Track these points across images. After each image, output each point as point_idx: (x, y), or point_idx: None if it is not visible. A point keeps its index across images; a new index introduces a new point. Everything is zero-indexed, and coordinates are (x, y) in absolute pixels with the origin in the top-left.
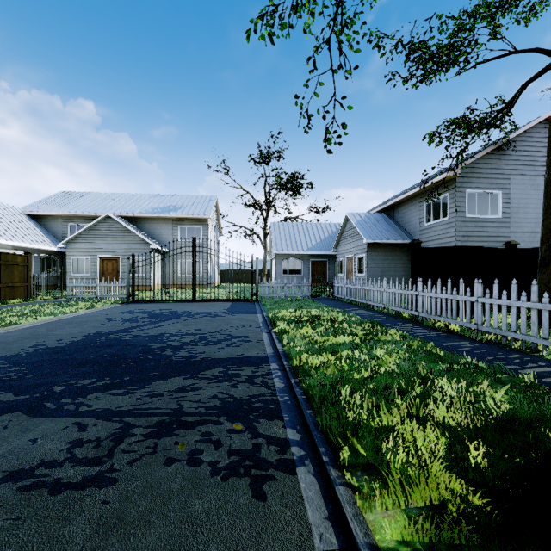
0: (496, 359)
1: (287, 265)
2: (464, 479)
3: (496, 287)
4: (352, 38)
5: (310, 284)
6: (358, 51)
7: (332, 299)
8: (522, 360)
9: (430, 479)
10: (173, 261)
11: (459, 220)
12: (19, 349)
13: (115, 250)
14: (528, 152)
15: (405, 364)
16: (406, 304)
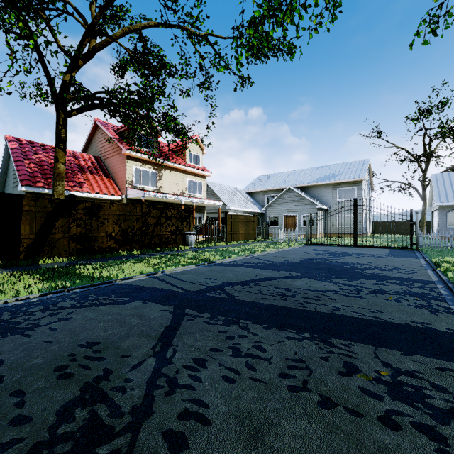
0: None
1: (453, 216)
2: None
3: None
4: None
5: None
6: None
7: None
8: None
9: None
10: (338, 217)
11: None
12: (280, 260)
13: (293, 210)
14: None
15: None
16: None
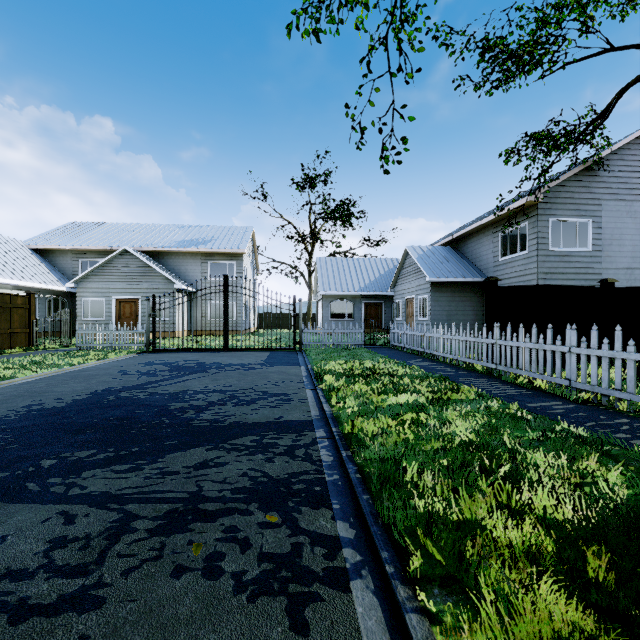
0: (599, 425)
1: (335, 308)
2: (584, 604)
3: (594, 335)
4: (414, 36)
5: (363, 330)
6: (421, 49)
7: (389, 348)
8: (632, 426)
9: (540, 607)
10: (201, 303)
11: (541, 254)
12: (8, 410)
13: (134, 291)
14: (623, 173)
15: (484, 431)
16: (480, 354)
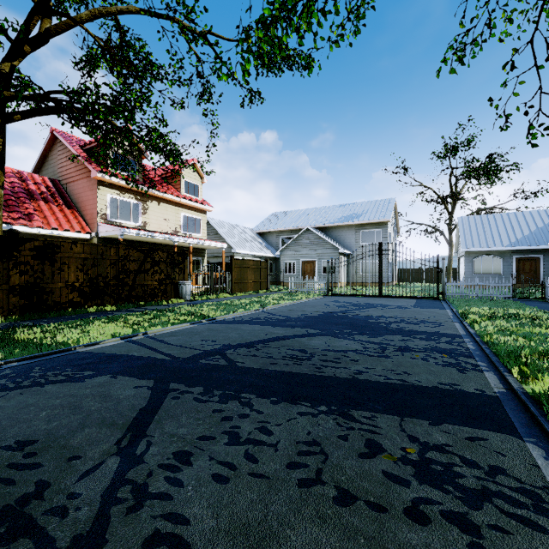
0: None
1: (479, 263)
2: None
3: None
4: None
5: (510, 284)
6: None
7: (544, 301)
8: None
9: None
10: (362, 263)
11: None
12: (296, 315)
13: (312, 255)
14: None
15: None
16: None
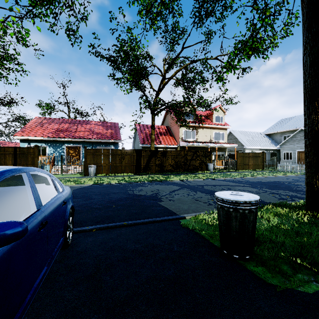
0: None
1: None
2: None
3: None
4: None
5: None
6: None
7: None
8: None
9: None
10: None
11: None
12: (254, 180)
13: None
14: None
15: None
16: None
